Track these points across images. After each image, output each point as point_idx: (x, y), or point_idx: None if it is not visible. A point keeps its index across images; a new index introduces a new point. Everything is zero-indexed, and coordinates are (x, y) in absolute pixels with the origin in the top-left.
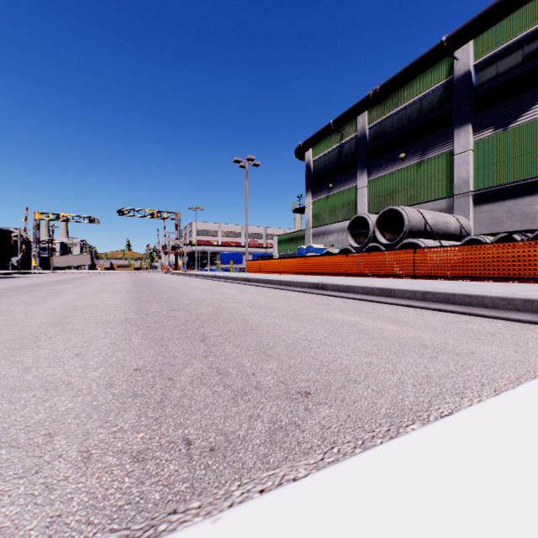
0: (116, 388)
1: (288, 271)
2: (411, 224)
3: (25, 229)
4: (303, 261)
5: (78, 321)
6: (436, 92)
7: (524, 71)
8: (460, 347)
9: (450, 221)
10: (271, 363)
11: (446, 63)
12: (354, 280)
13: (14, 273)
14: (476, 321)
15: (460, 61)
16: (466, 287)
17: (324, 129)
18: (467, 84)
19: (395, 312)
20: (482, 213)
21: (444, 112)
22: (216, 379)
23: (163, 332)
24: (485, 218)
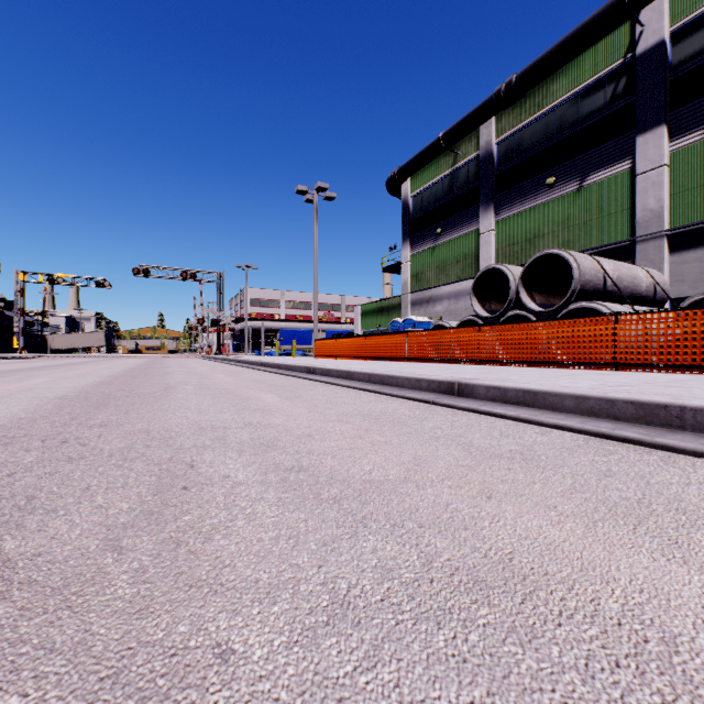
0: None
1: (379, 355)
2: (584, 277)
3: None
4: (402, 340)
5: None
6: (606, 80)
7: None
8: None
9: (639, 275)
10: None
11: (623, 34)
12: (510, 373)
13: None
14: None
15: (647, 28)
16: None
17: (430, 148)
18: (660, 62)
19: None
20: (684, 263)
21: (619, 109)
22: None
23: None
24: (690, 272)
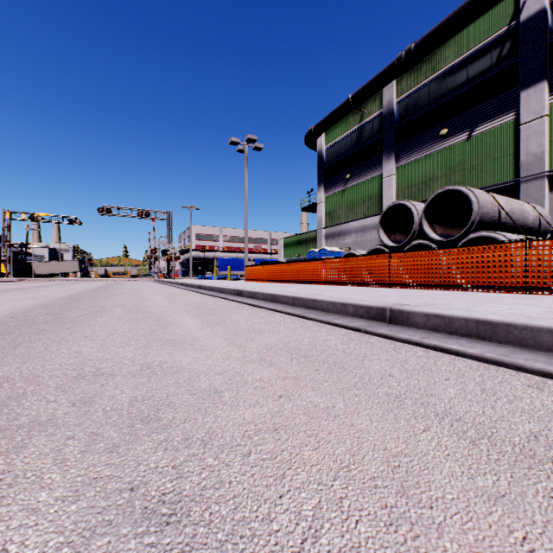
0: None
1: (299, 279)
2: (482, 210)
3: None
4: (320, 266)
5: None
6: (492, 45)
7: None
8: None
9: (527, 209)
10: None
11: (508, 5)
12: (430, 296)
13: None
14: None
15: None
16: None
17: (341, 107)
18: (541, 27)
19: None
20: None
21: (504, 69)
22: None
23: None
24: None
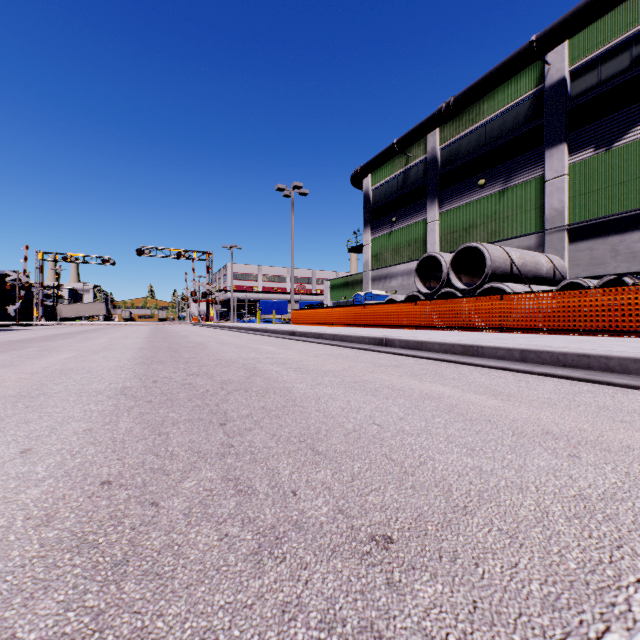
0: (53, 528)
1: (343, 322)
2: (494, 264)
3: (24, 272)
4: (360, 311)
5: (56, 392)
6: (523, 104)
7: (632, 78)
8: (605, 437)
9: (541, 261)
10: (322, 469)
11: (536, 69)
12: (426, 334)
13: (11, 325)
14: (604, 392)
15: (552, 66)
16: (575, 343)
17: (386, 151)
18: (562, 94)
19: (488, 377)
20: (579, 251)
21: (532, 128)
22: (231, 505)
23: (168, 410)
24: (584, 258)
